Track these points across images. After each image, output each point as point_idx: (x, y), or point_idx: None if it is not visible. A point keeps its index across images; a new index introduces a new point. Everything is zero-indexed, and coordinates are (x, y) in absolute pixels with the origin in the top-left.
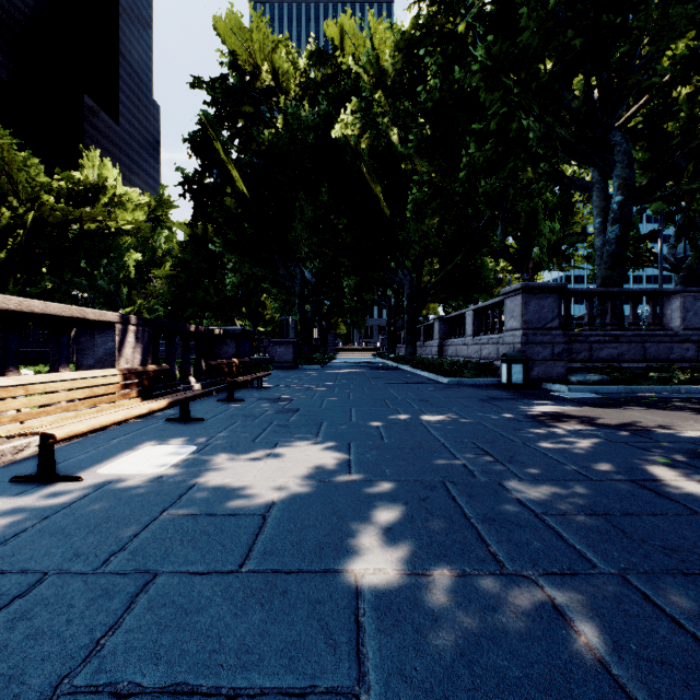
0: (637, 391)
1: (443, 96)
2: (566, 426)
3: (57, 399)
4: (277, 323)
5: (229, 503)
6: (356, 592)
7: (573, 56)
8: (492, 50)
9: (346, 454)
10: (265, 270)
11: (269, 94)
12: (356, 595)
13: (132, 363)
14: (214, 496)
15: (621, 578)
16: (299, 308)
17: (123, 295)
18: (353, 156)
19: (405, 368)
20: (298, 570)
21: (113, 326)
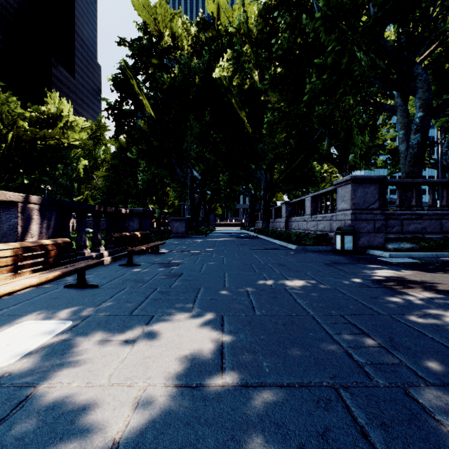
0: (441, 256)
1: (290, 46)
2: (414, 292)
3: None
4: (176, 206)
5: (48, 448)
6: None
7: (390, 6)
8: (330, 3)
9: (218, 333)
10: (166, 170)
11: (169, 50)
12: None
13: (38, 237)
14: (39, 424)
15: None
16: (189, 196)
17: (75, 189)
18: (227, 92)
19: (262, 237)
20: None
21: (16, 205)
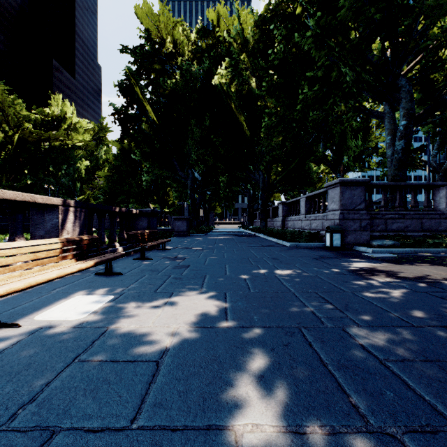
0: (418, 251)
1: (285, 56)
2: (378, 278)
3: (5, 262)
4: (176, 206)
5: (130, 349)
6: None
7: (374, 26)
8: (320, 22)
9: (223, 302)
10: (168, 171)
11: (171, 57)
12: None
13: (72, 234)
14: (120, 341)
15: None
16: (190, 196)
17: (77, 188)
18: (226, 97)
19: (260, 235)
20: (183, 426)
21: (57, 207)
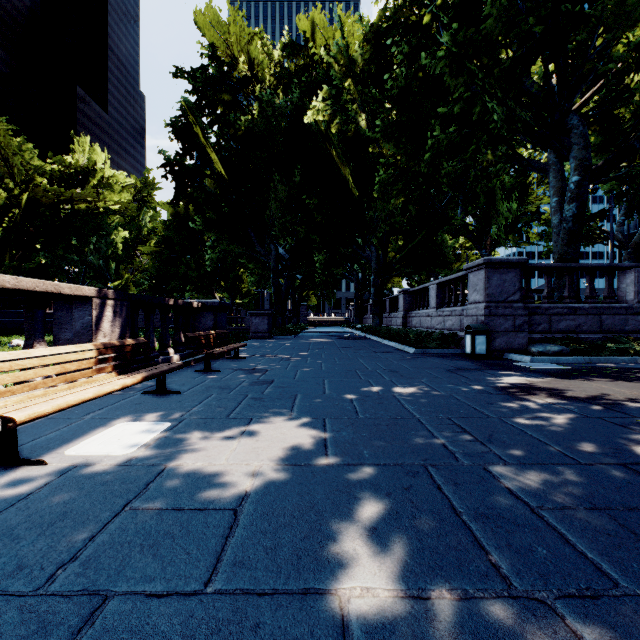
0: (595, 361)
1: (408, 84)
2: (537, 399)
3: (24, 377)
4: (253, 295)
5: (198, 494)
6: (341, 625)
7: (534, 42)
8: (457, 37)
9: (321, 432)
10: (242, 247)
11: (246, 83)
12: (342, 631)
13: (110, 337)
14: (183, 484)
15: None
16: (273, 282)
17: (111, 270)
18: (324, 141)
19: (372, 337)
20: (272, 590)
21: (90, 300)
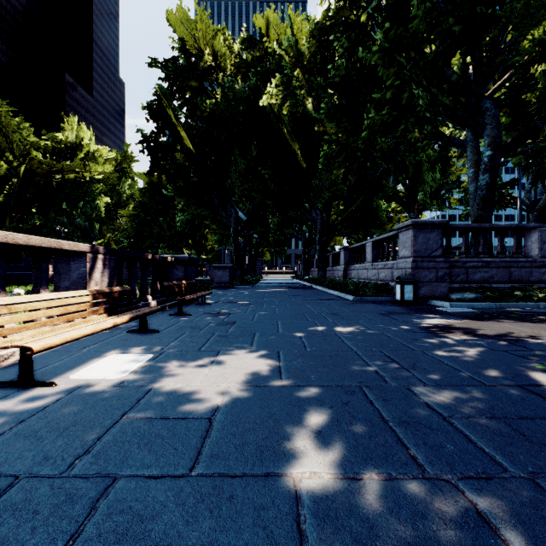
0: (505, 306)
1: (348, 73)
2: (453, 336)
3: (36, 316)
4: (216, 252)
5: (180, 407)
6: (295, 497)
7: (453, 39)
8: (389, 35)
9: (276, 361)
10: (207, 210)
11: (210, 72)
12: (295, 500)
13: (101, 285)
14: (167, 400)
15: (532, 482)
16: (233, 241)
17: (95, 230)
18: (277, 121)
19: (317, 287)
20: (242, 474)
21: (84, 255)
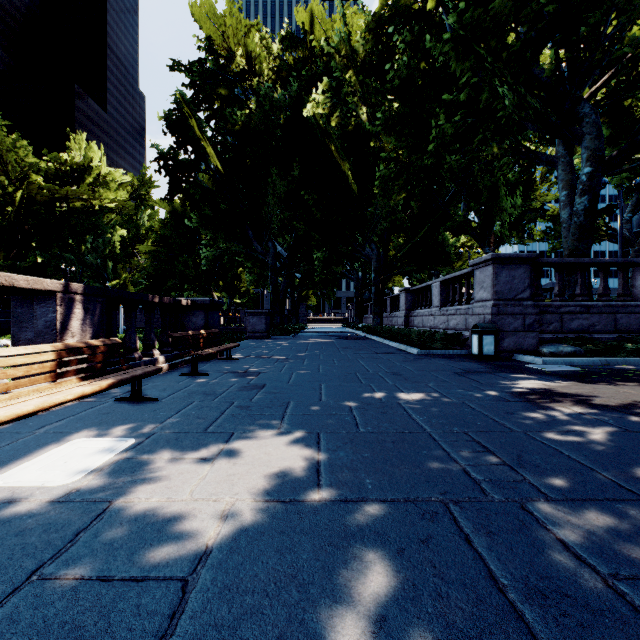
0: (612, 362)
1: (411, 73)
2: (562, 407)
3: None
4: (252, 295)
5: (140, 551)
6: None
7: (545, 24)
8: (463, 19)
9: (314, 451)
10: (239, 244)
11: (243, 77)
12: None
13: (80, 336)
14: (125, 533)
15: None
16: (271, 281)
17: (109, 269)
18: (323, 135)
19: (372, 337)
20: None
21: (54, 295)
